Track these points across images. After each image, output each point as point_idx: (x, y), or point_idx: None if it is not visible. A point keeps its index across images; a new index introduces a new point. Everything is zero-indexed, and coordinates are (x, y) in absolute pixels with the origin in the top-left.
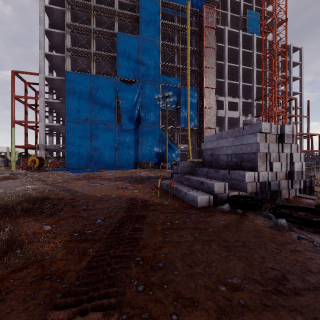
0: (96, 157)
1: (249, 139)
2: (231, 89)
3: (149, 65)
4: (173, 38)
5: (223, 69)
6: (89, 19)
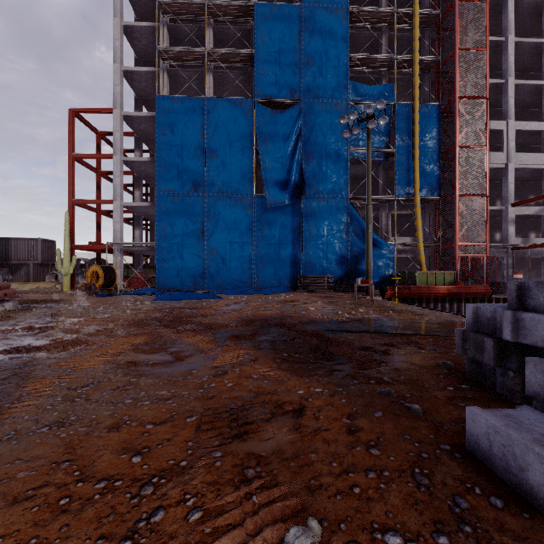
0: (213, 267)
1: None
2: (519, 103)
3: (324, 63)
4: (375, 3)
5: (502, 54)
6: None
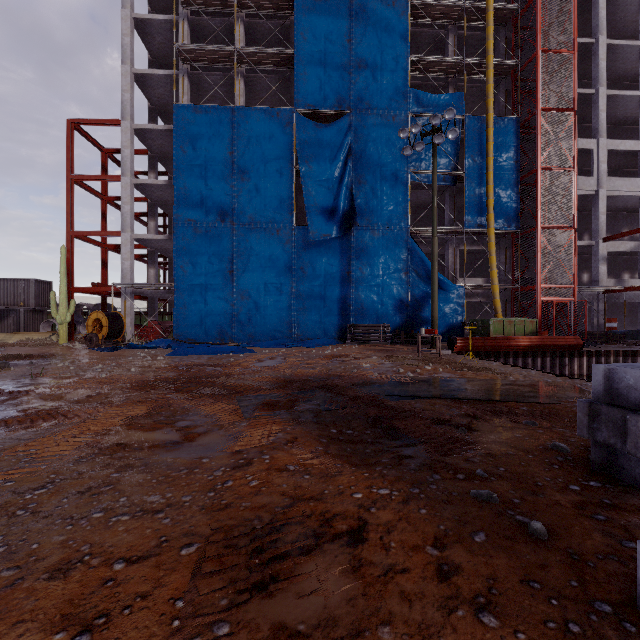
0: (244, 314)
1: None
2: (611, 119)
3: (379, 66)
4: None
5: (592, 59)
6: None
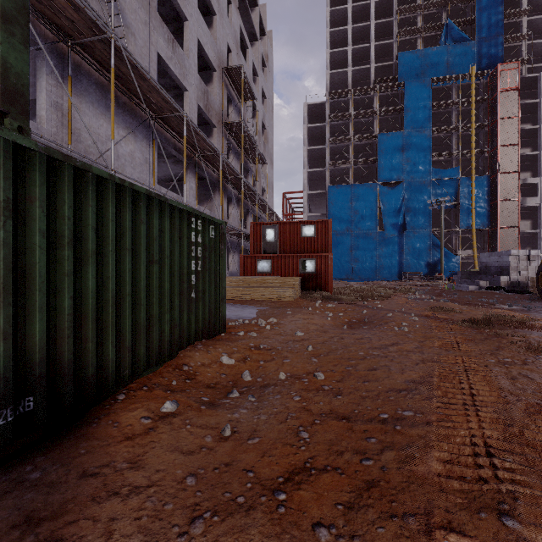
0: (356, 268)
1: (505, 258)
2: None
3: (417, 160)
4: (449, 114)
5: (537, 135)
6: (346, 125)
